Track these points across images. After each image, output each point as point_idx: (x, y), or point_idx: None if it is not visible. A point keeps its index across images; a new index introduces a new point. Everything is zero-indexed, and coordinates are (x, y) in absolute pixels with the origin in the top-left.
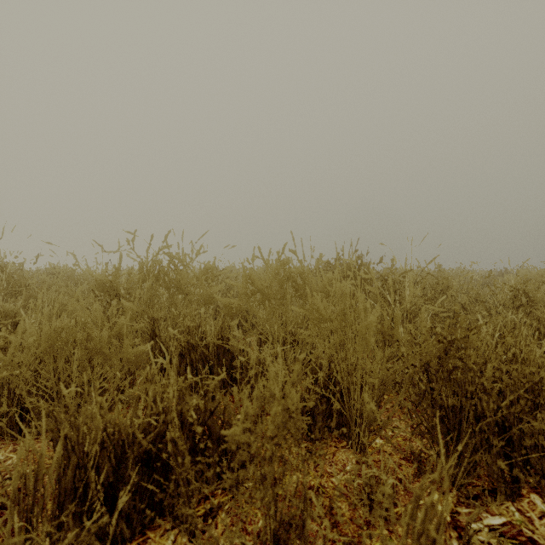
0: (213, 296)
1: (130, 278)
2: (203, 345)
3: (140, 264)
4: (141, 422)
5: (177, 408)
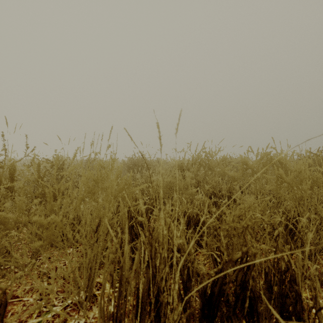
0: (226, 172)
1: (189, 163)
2: (221, 195)
3: (193, 157)
4: (195, 213)
5: (208, 211)
